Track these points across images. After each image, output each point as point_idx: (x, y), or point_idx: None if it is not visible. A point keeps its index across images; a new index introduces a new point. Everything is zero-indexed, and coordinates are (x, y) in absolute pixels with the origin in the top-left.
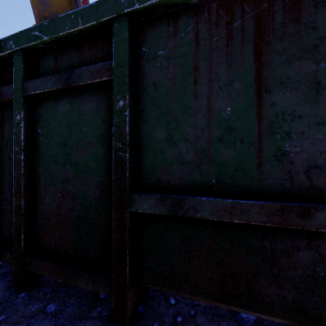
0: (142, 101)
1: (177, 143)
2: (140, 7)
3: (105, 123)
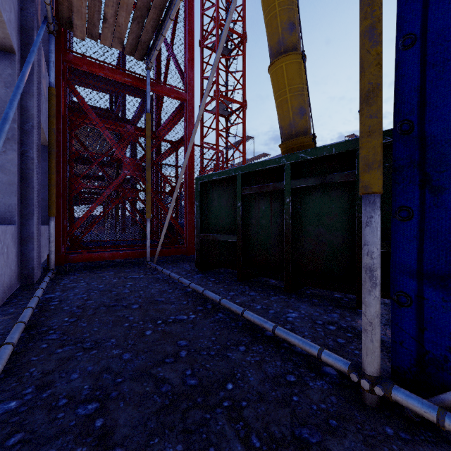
0: None
1: None
2: None
3: (347, 203)
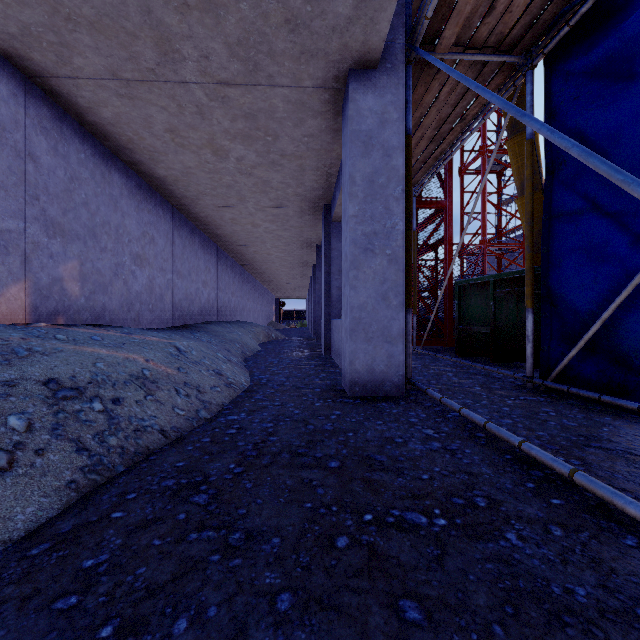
0: None
1: None
2: None
3: None
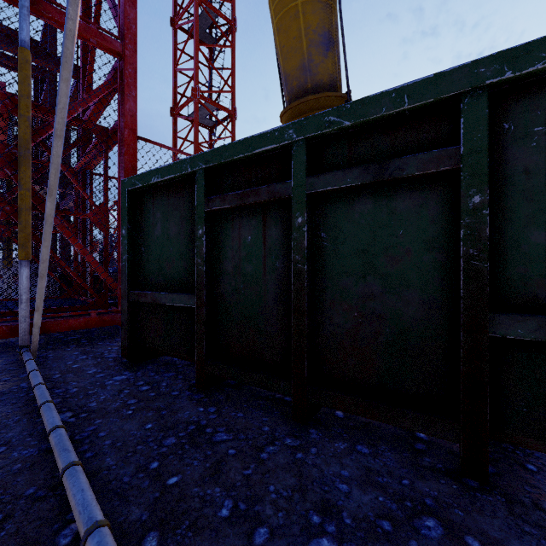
0: (504, 193)
1: None
2: (513, 76)
3: (435, 224)
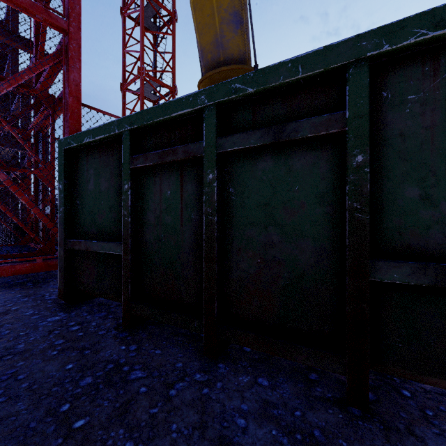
0: (382, 154)
1: (437, 203)
2: (390, 49)
3: (325, 180)
